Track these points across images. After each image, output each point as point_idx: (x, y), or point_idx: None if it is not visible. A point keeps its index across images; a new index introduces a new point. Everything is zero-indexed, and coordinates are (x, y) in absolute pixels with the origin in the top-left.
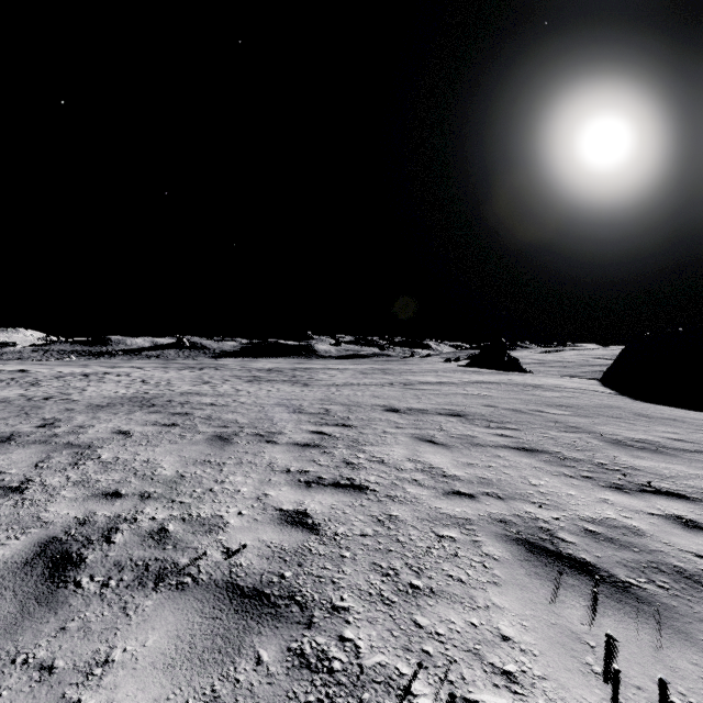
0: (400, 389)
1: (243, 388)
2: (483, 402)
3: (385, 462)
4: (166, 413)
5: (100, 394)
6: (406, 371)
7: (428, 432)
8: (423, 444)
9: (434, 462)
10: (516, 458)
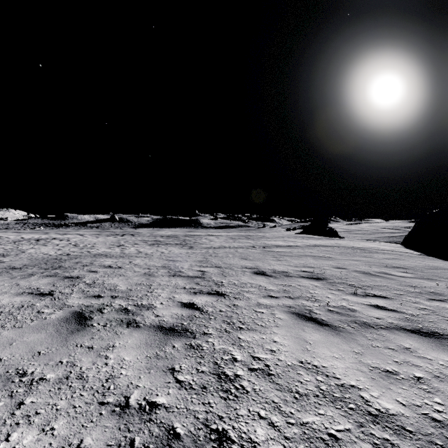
0: (261, 251)
1: (144, 250)
2: (332, 264)
3: (271, 374)
4: (59, 277)
5: (30, 256)
6: (262, 237)
7: (303, 303)
8: (306, 325)
9: (338, 371)
10: (432, 354)
